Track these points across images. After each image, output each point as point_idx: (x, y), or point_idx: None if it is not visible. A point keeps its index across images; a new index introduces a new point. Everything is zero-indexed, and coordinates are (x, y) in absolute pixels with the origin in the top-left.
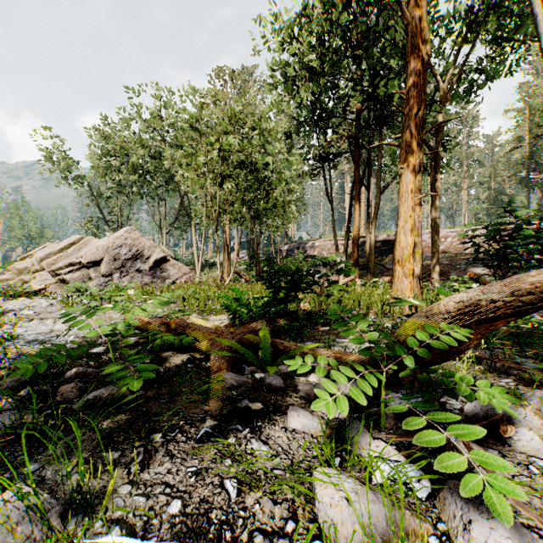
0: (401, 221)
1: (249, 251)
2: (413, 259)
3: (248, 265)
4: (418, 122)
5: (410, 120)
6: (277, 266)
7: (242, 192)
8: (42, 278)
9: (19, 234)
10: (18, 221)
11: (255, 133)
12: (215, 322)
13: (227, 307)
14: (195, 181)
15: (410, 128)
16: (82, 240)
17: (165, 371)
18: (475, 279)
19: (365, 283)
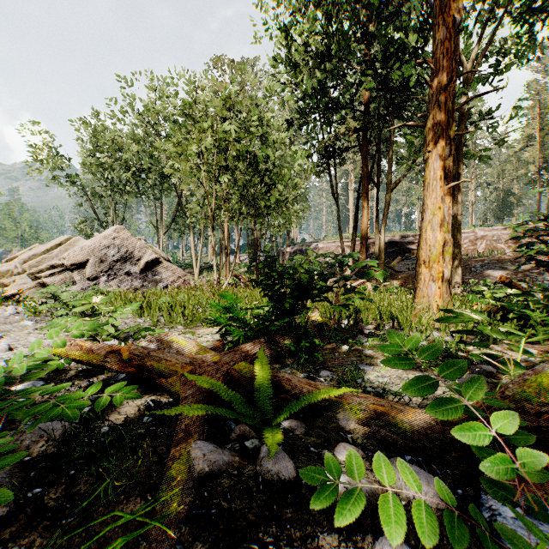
0: (428, 214)
1: (249, 253)
2: (442, 259)
3: (248, 267)
4: (448, 96)
5: (438, 94)
6: (279, 268)
7: (241, 187)
8: (21, 282)
9: (12, 236)
10: (10, 222)
11: (255, 119)
12: (202, 338)
13: (216, 320)
14: (188, 173)
15: (438, 103)
16: (69, 241)
17: (98, 437)
18: (506, 283)
19: (375, 287)
